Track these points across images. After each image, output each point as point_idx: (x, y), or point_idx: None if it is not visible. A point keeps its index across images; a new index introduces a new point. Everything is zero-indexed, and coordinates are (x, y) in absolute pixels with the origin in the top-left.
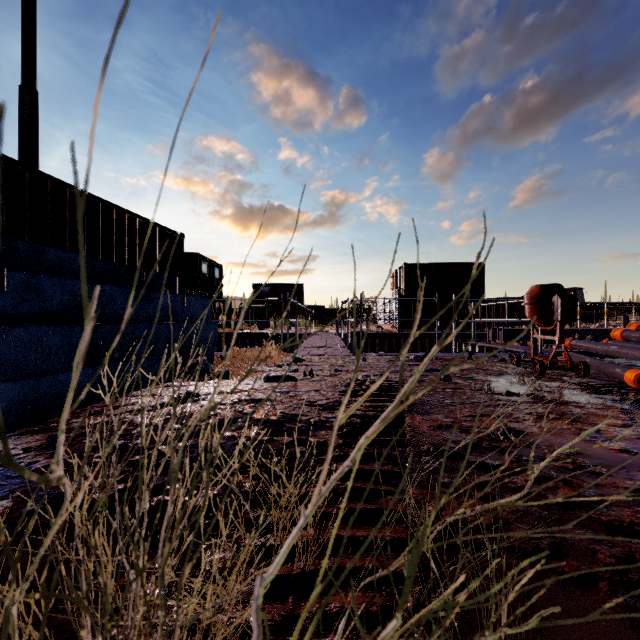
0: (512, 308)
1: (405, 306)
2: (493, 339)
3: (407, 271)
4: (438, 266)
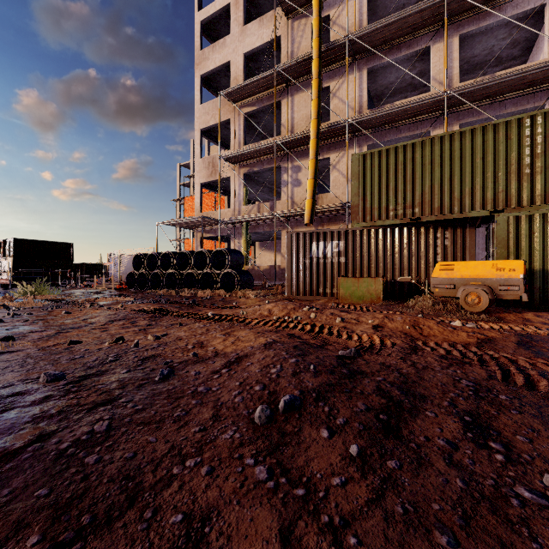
0: (91, 269)
1: (15, 267)
2: (69, 284)
3: (16, 243)
4: (41, 242)
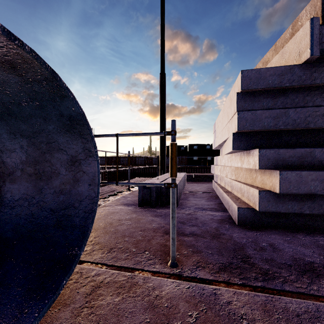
0: None
1: None
2: None
3: None
4: None
